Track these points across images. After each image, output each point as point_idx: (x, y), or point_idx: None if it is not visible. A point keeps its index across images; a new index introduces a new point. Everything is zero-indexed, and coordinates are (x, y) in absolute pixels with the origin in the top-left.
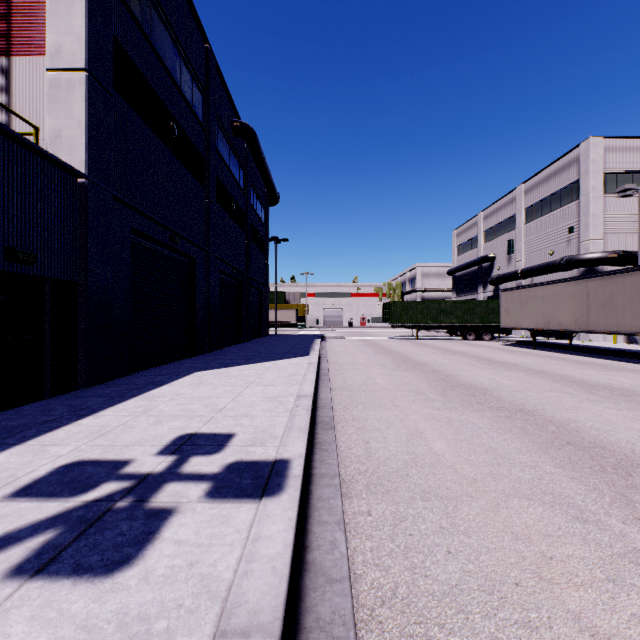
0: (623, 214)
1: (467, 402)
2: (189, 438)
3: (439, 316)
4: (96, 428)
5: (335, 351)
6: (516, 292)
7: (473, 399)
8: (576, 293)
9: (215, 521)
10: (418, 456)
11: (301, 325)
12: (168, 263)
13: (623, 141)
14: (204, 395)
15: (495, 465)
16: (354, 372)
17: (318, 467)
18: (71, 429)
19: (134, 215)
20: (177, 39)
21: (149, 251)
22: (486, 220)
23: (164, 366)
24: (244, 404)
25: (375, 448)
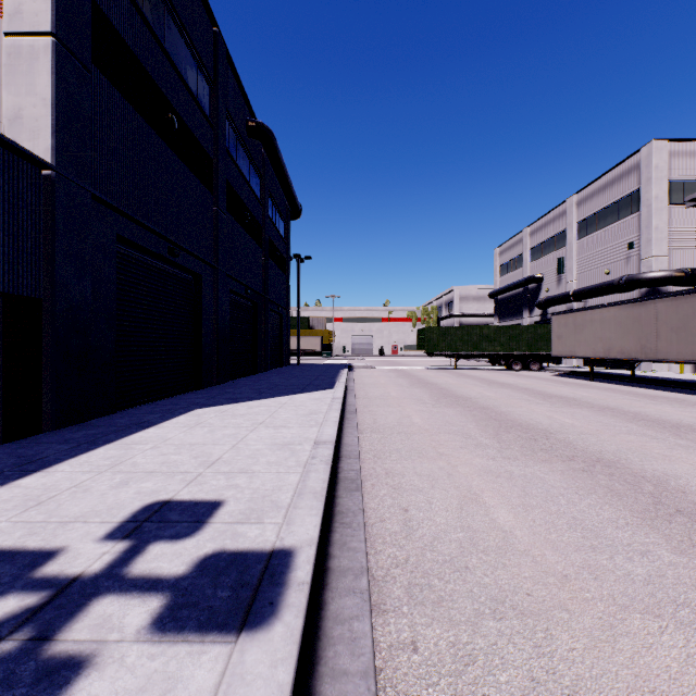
0: (690, 227)
1: (528, 449)
2: (158, 509)
3: (481, 343)
4: (36, 492)
5: (364, 383)
6: (570, 316)
7: (535, 445)
8: (642, 316)
9: (150, 691)
10: (477, 534)
11: (327, 353)
12: (167, 280)
13: (690, 145)
14: (197, 441)
15: (589, 550)
16: (386, 409)
17: (337, 556)
18: (1, 494)
19: (121, 220)
20: (178, 16)
21: (142, 265)
22: (532, 236)
23: (160, 402)
24: (245, 454)
25: (417, 520)
